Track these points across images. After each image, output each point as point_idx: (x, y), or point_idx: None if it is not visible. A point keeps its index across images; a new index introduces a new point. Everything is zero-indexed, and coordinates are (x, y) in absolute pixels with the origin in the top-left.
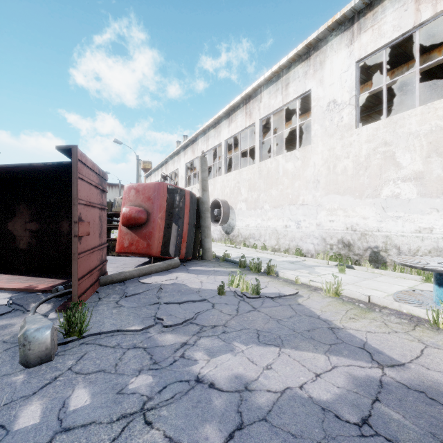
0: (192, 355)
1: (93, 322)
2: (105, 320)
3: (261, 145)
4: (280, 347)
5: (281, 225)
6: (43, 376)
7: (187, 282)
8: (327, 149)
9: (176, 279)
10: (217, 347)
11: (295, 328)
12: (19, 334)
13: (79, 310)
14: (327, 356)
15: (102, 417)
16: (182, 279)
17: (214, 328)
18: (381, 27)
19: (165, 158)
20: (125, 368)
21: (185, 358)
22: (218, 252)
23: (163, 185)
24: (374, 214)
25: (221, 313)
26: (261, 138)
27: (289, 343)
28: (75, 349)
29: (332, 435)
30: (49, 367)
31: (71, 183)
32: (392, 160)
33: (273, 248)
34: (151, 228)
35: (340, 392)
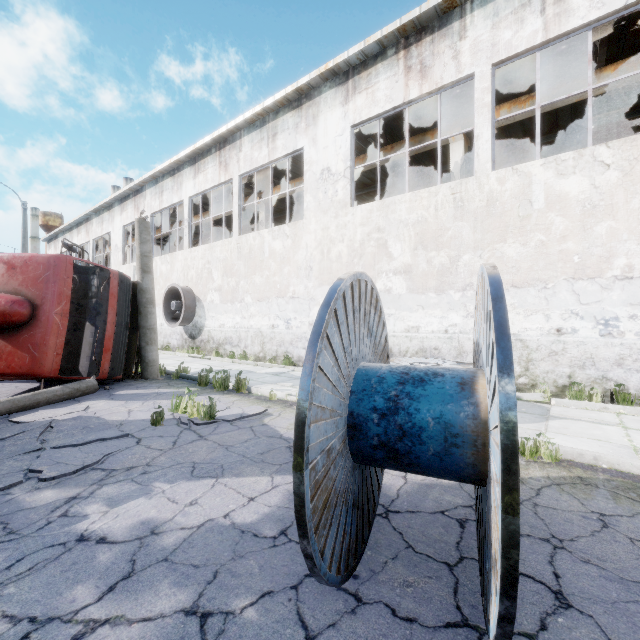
0: (82, 510)
1: None
2: None
3: (241, 211)
4: (218, 478)
5: (267, 324)
6: None
7: (104, 414)
8: (321, 229)
9: (86, 410)
10: (127, 493)
11: (247, 453)
12: None
13: None
14: (271, 478)
15: None
16: (97, 410)
17: (129, 470)
18: (375, 93)
19: (85, 212)
20: None
21: (69, 516)
22: (173, 367)
23: (66, 259)
24: None
25: (147, 450)
26: (241, 201)
27: (232, 471)
28: None
29: (242, 554)
30: None
31: None
32: (385, 250)
33: (257, 357)
34: (41, 330)
35: (270, 510)
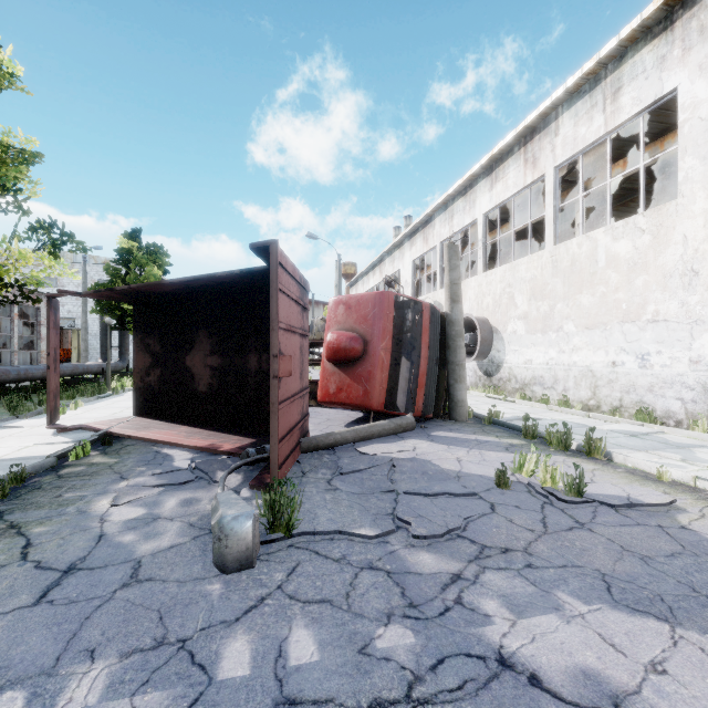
0: (478, 603)
1: (302, 512)
2: (318, 510)
3: (556, 213)
4: (672, 624)
5: (602, 361)
6: (246, 593)
7: (433, 458)
8: None
9: (414, 450)
10: (524, 595)
11: (695, 583)
12: (213, 521)
13: (284, 491)
14: None
15: (343, 693)
16: (423, 451)
17: (506, 554)
18: None
19: (380, 254)
20: (363, 605)
21: (466, 606)
22: (475, 408)
23: (388, 295)
24: None
25: (512, 525)
26: (556, 201)
27: (692, 618)
28: (281, 553)
29: None
30: (251, 577)
31: (261, 298)
32: None
33: (584, 405)
34: (370, 364)
35: None
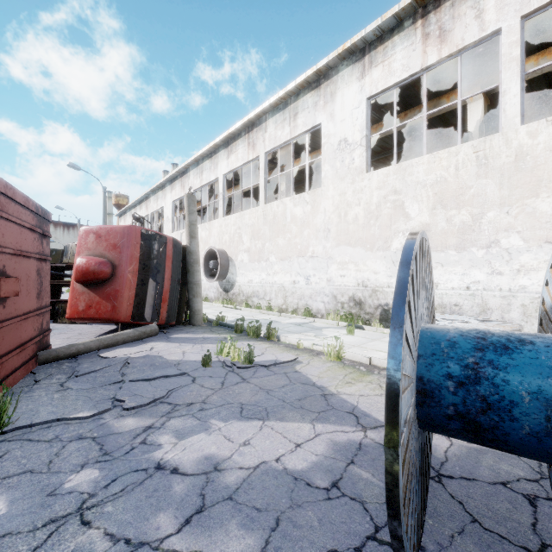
0: (157, 439)
1: (22, 413)
2: (41, 408)
3: (266, 183)
4: (264, 420)
5: (289, 280)
6: None
7: (165, 354)
8: (338, 194)
9: (151, 350)
10: (190, 427)
11: (286, 398)
12: None
13: None
14: (312, 425)
15: (22, 525)
16: (159, 350)
17: (190, 406)
18: (391, 64)
19: (145, 192)
20: (63, 465)
21: (147, 443)
22: (212, 315)
23: (136, 229)
24: (384, 268)
25: (201, 388)
26: (266, 175)
27: (275, 415)
28: None
29: (299, 503)
30: None
31: None
32: (402, 210)
33: (280, 309)
34: (118, 285)
35: (318, 459)
